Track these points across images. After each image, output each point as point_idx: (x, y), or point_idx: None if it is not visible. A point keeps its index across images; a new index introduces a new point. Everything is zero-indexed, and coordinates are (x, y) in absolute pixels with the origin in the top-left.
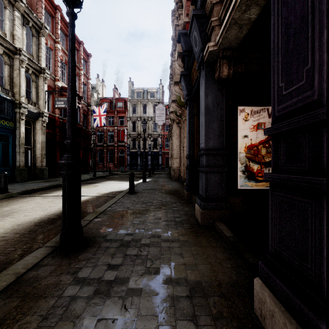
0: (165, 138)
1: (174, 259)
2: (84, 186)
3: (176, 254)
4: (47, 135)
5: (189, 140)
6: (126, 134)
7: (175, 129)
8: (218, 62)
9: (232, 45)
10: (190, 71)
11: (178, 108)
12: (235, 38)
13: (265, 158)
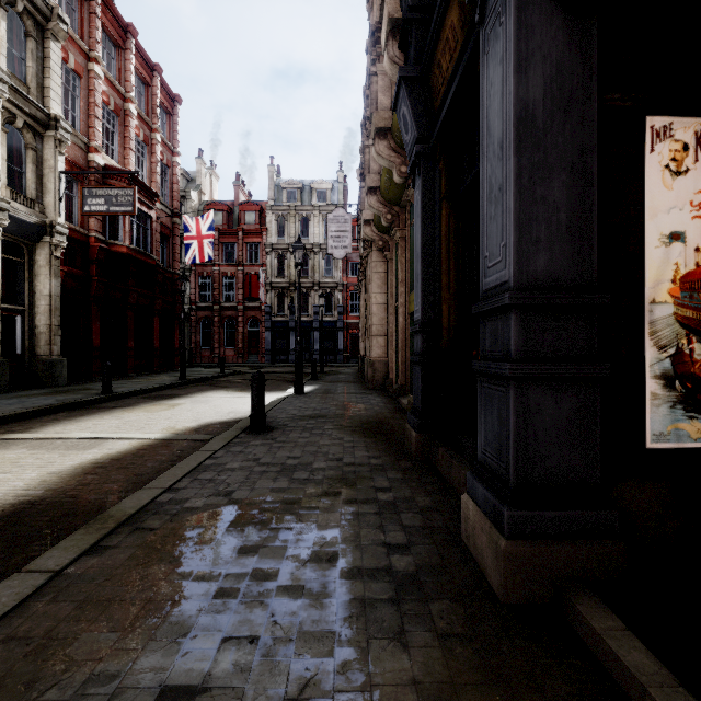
0: (351, 292)
1: None
2: (143, 407)
3: None
4: (67, 281)
5: (423, 276)
6: (262, 282)
7: (375, 265)
8: None
9: None
10: (429, 59)
11: (384, 208)
12: None
13: None
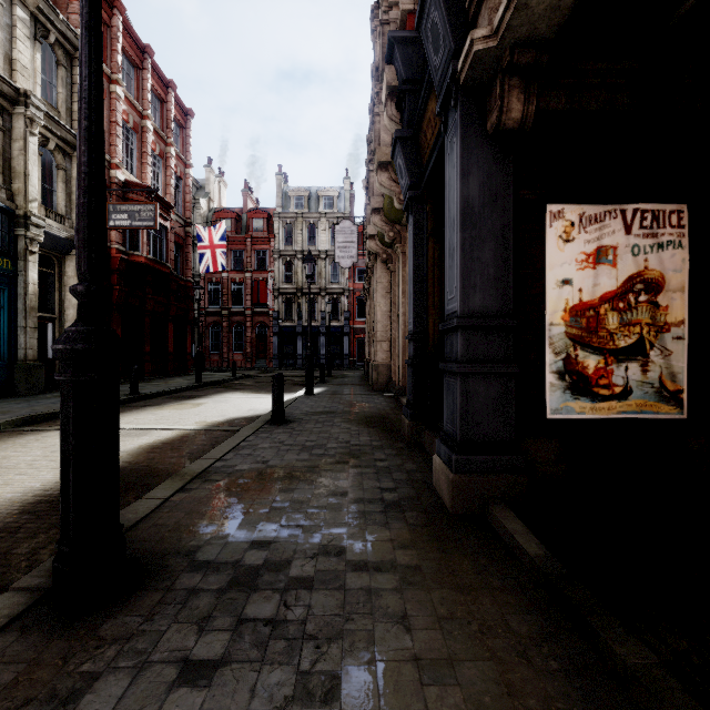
0: (357, 298)
1: (383, 639)
2: (171, 406)
3: (390, 619)
4: None
5: (415, 295)
6: (270, 288)
7: (380, 276)
8: (498, 85)
9: (537, 33)
10: (418, 127)
11: (387, 227)
12: (549, 8)
13: (617, 339)
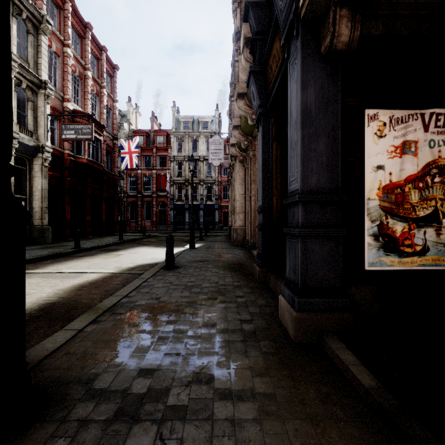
0: (224, 186)
1: None
2: (100, 256)
3: None
4: (51, 180)
5: (263, 181)
6: (168, 180)
7: (238, 171)
8: (331, 15)
9: None
10: (265, 63)
11: (243, 138)
12: None
13: (417, 210)
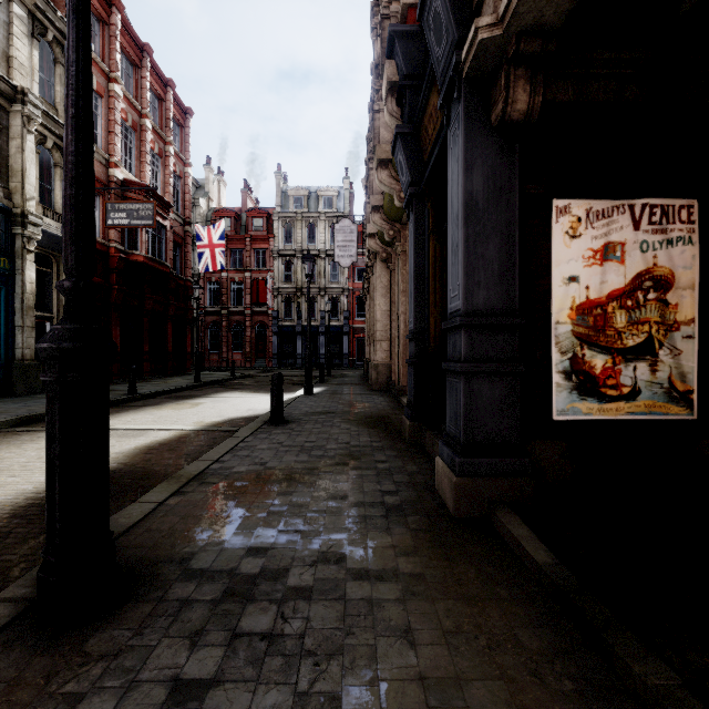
0: (357, 297)
1: (386, 656)
2: (169, 406)
3: (393, 633)
4: None
5: (416, 294)
6: (270, 288)
7: (379, 275)
8: (503, 76)
9: (544, 20)
10: (419, 123)
11: (387, 225)
12: None
13: (625, 338)
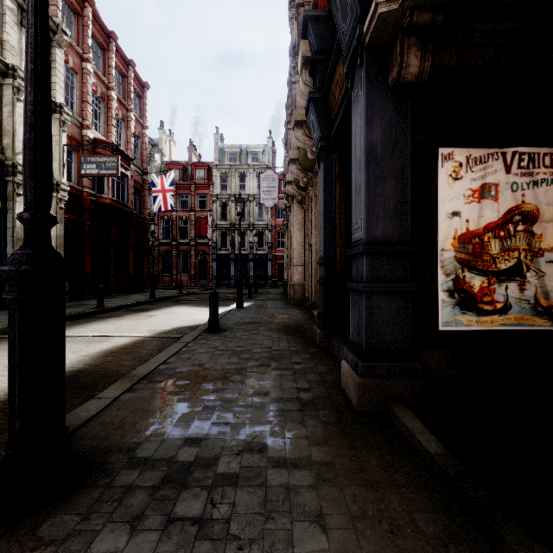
0: (278, 231)
1: (301, 540)
2: (129, 317)
3: (307, 517)
4: (67, 225)
5: (325, 227)
6: (210, 224)
7: (296, 213)
8: (399, 44)
9: None
10: (327, 89)
11: (302, 174)
12: None
13: (498, 262)
